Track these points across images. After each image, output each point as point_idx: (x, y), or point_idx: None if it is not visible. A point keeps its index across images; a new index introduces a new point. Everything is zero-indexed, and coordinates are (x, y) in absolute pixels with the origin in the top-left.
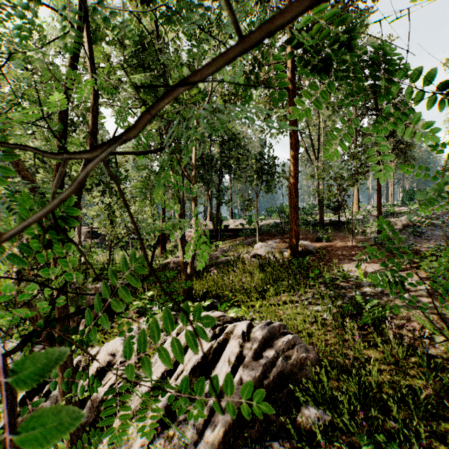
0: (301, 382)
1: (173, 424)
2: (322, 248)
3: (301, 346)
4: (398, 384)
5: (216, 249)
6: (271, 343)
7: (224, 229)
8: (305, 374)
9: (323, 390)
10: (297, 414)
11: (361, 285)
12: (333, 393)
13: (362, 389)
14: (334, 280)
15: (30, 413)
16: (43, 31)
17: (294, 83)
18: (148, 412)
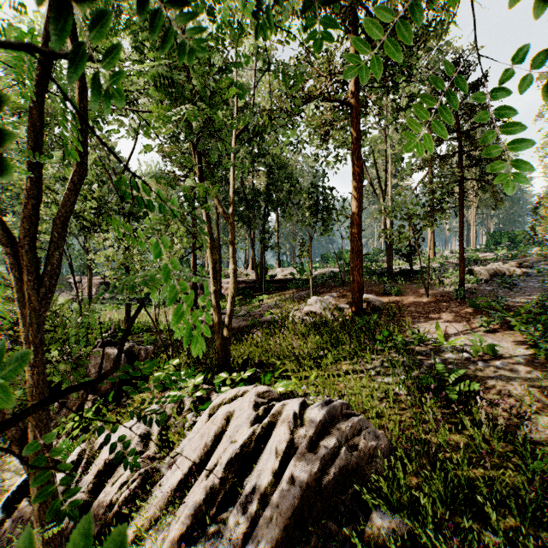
0: (370, 479)
1: (203, 537)
2: (391, 303)
3: (369, 431)
4: (496, 481)
5: (260, 304)
6: (330, 428)
7: (269, 279)
8: (375, 469)
9: (399, 489)
10: (365, 523)
11: (442, 351)
12: (411, 494)
13: (449, 489)
14: (408, 345)
15: (16, 521)
16: (26, 14)
17: (357, 98)
18: (170, 519)
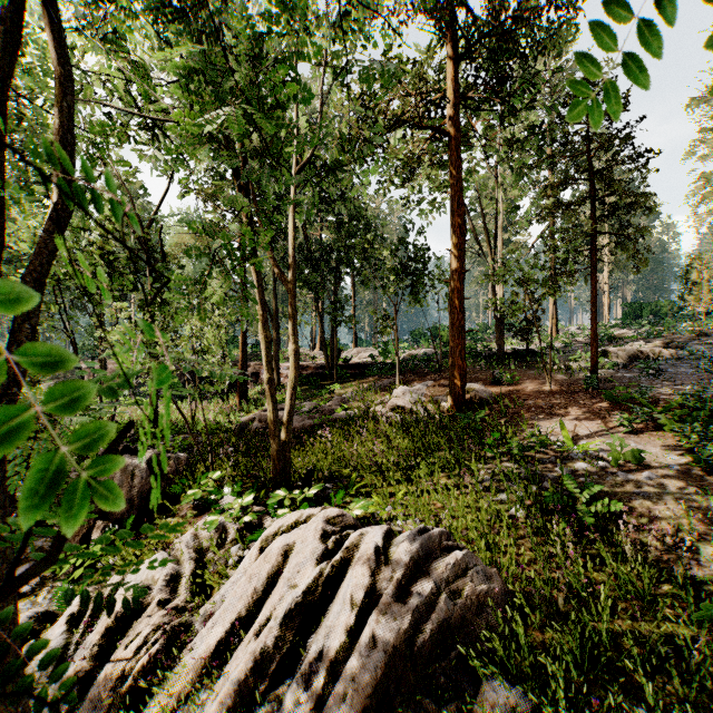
0: (479, 636)
1: None
2: (502, 394)
3: (478, 570)
4: (650, 637)
5: (330, 397)
6: (425, 567)
7: (343, 364)
8: (486, 623)
9: (518, 649)
10: (474, 700)
11: (570, 458)
12: (536, 656)
13: (587, 649)
14: (527, 450)
15: None
16: None
17: (458, 125)
18: (205, 696)
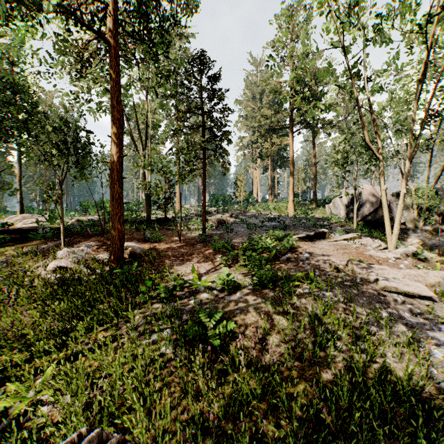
0: None
1: None
2: (151, 249)
3: None
4: None
5: None
6: None
7: (1, 229)
8: None
9: None
10: None
11: (198, 291)
12: None
13: None
14: (171, 292)
15: None
16: None
17: (117, 39)
18: None
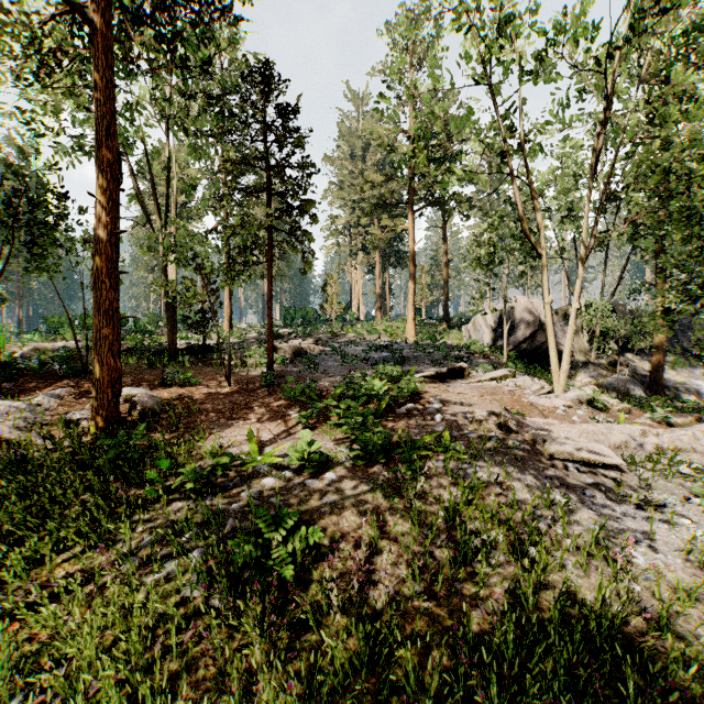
0: None
1: None
2: (175, 399)
3: None
4: None
5: None
6: None
7: None
8: None
9: None
10: None
11: (257, 473)
12: None
13: None
14: (206, 478)
15: None
16: None
17: (108, 19)
18: None
